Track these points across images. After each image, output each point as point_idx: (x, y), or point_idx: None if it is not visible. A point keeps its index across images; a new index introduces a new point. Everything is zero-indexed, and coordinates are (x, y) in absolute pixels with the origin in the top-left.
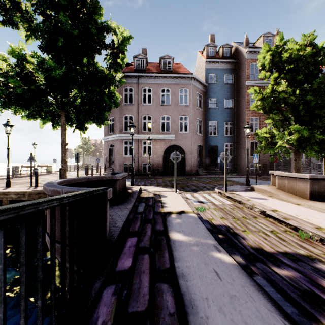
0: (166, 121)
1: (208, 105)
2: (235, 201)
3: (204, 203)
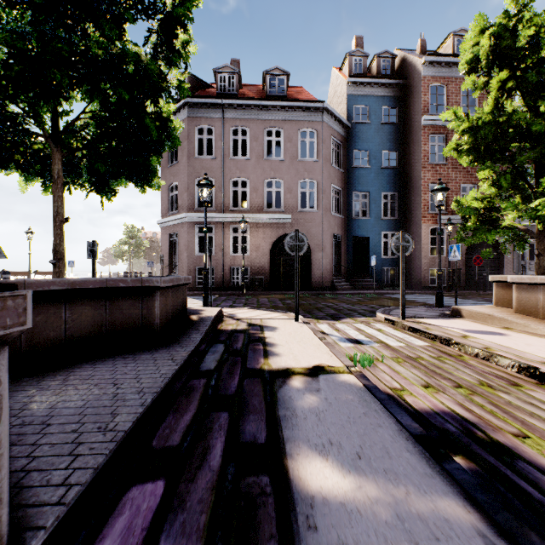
0: (275, 189)
1: (352, 162)
2: (433, 339)
3: (365, 344)
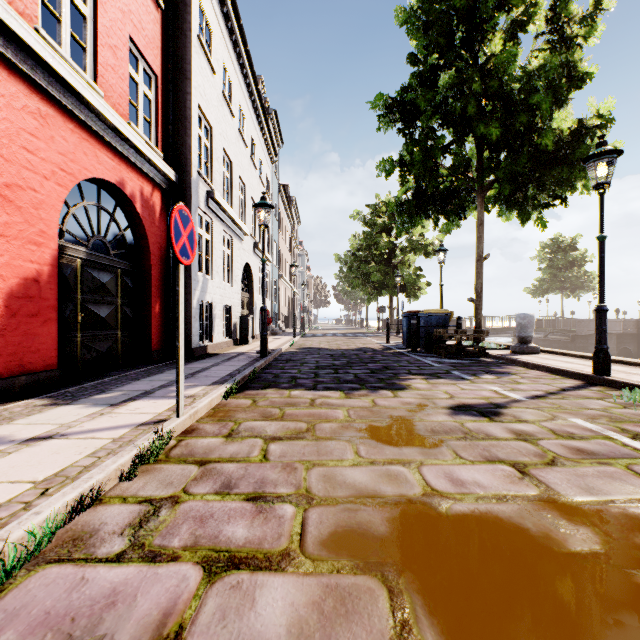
0: None
1: None
2: None
3: None
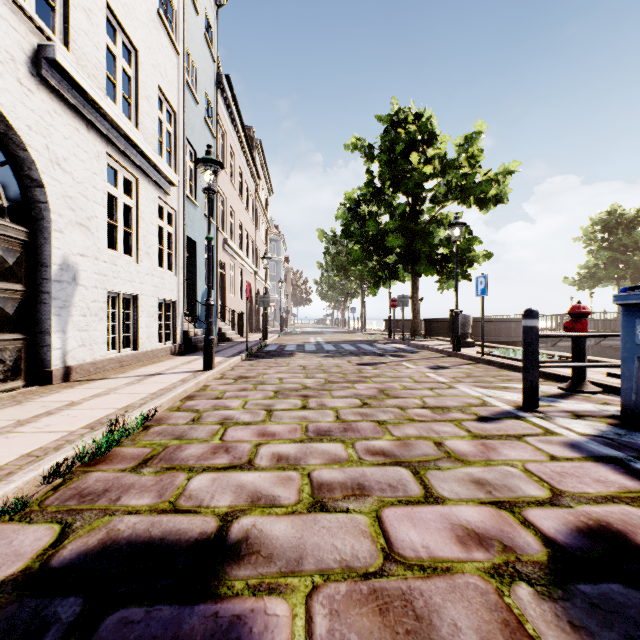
0: None
1: None
2: None
3: None
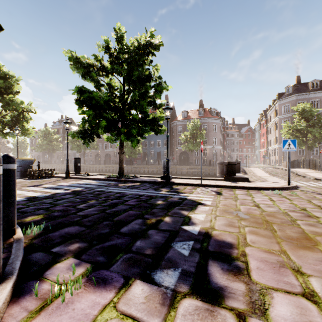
0: None
1: None
2: None
3: None
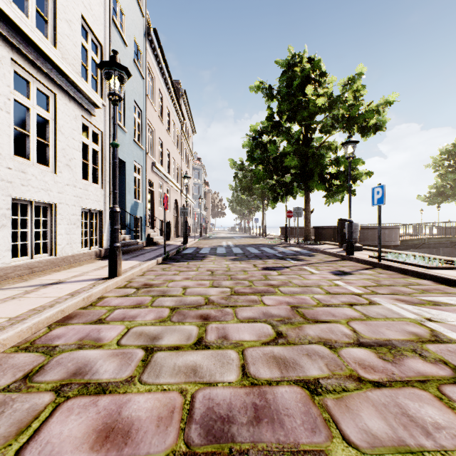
0: None
1: None
2: None
3: None
